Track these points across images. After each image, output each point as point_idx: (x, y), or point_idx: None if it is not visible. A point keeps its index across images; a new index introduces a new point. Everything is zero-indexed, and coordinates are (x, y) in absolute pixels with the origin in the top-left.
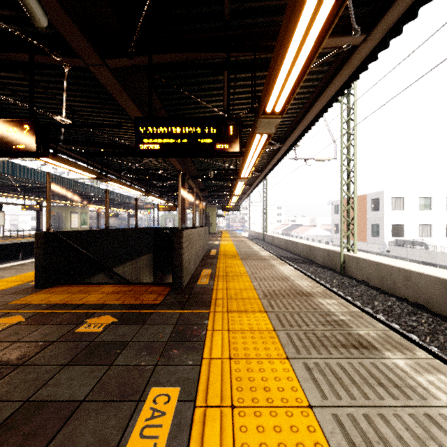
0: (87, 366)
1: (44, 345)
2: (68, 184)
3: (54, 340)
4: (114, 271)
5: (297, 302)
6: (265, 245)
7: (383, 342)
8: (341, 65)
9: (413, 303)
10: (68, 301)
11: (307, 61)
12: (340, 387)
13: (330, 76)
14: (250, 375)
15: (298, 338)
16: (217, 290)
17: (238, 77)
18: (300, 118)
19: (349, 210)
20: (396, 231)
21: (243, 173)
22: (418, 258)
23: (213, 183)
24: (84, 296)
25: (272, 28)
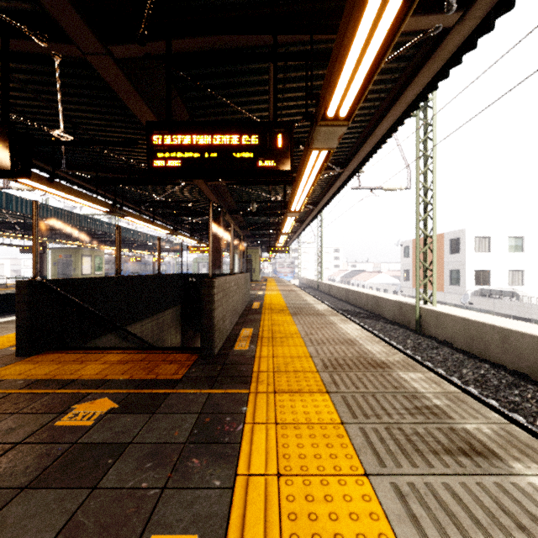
0: (57, 490)
1: (1, 449)
2: (77, 220)
3: (18, 441)
4: (129, 330)
5: (369, 376)
6: (320, 295)
7: (504, 444)
8: (424, 59)
9: (513, 371)
10: (55, 375)
11: (390, 34)
12: (458, 535)
13: (408, 75)
14: (310, 508)
15: (378, 437)
16: (260, 359)
17: (288, 77)
18: (367, 134)
19: (426, 252)
20: (480, 278)
21: (294, 205)
22: (508, 311)
23: (256, 219)
24: (79, 367)
25: (335, 4)
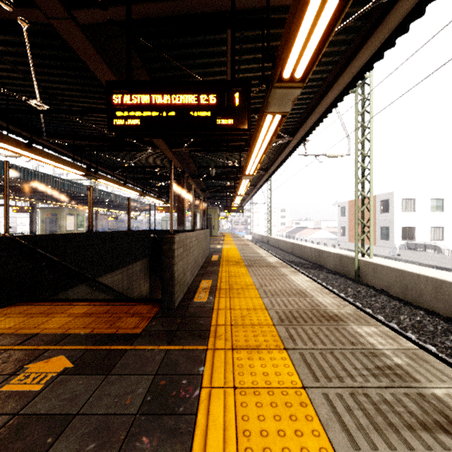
0: None
1: None
2: (61, 184)
3: None
4: (100, 280)
5: (325, 330)
6: (270, 248)
7: None
8: (371, 30)
9: (446, 318)
10: (18, 329)
11: None
12: None
13: (355, 47)
14: None
15: (345, 406)
16: (218, 311)
17: (244, 48)
18: (314, 105)
19: (364, 211)
20: (406, 234)
21: (248, 169)
22: (431, 262)
23: (215, 183)
24: (43, 321)
25: None
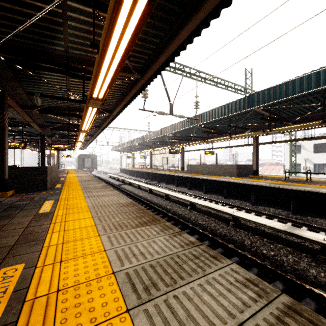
0: None
1: None
2: None
3: None
4: None
5: None
6: None
7: None
8: None
9: None
10: None
11: None
12: None
13: None
14: None
15: None
16: None
17: None
18: None
19: None
20: None
21: None
22: None
23: None
24: None
25: None
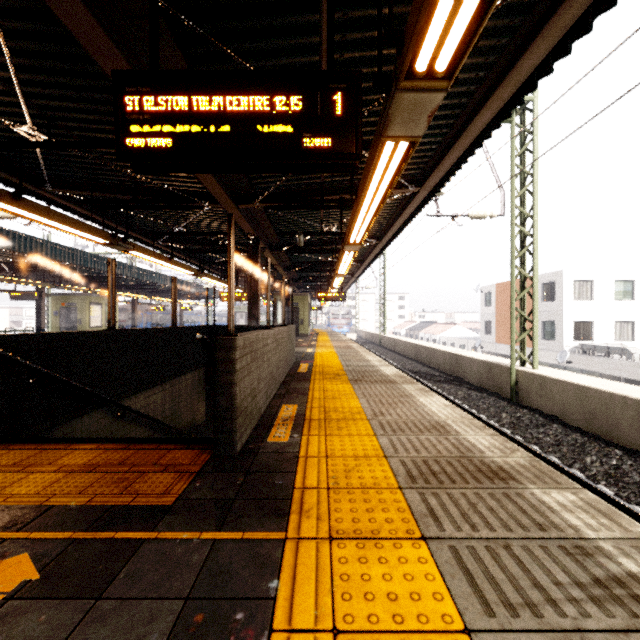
0: None
1: None
2: (81, 259)
3: None
4: (128, 404)
5: (488, 499)
6: (384, 353)
7: None
8: (552, 7)
9: None
10: None
11: None
12: None
13: (523, 39)
14: None
15: None
16: (307, 461)
17: (348, 40)
18: (454, 136)
19: (524, 298)
20: (580, 332)
21: (354, 234)
22: (618, 372)
23: (304, 257)
24: (14, 479)
25: None
